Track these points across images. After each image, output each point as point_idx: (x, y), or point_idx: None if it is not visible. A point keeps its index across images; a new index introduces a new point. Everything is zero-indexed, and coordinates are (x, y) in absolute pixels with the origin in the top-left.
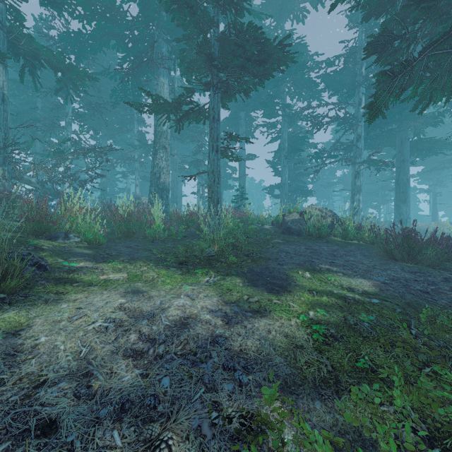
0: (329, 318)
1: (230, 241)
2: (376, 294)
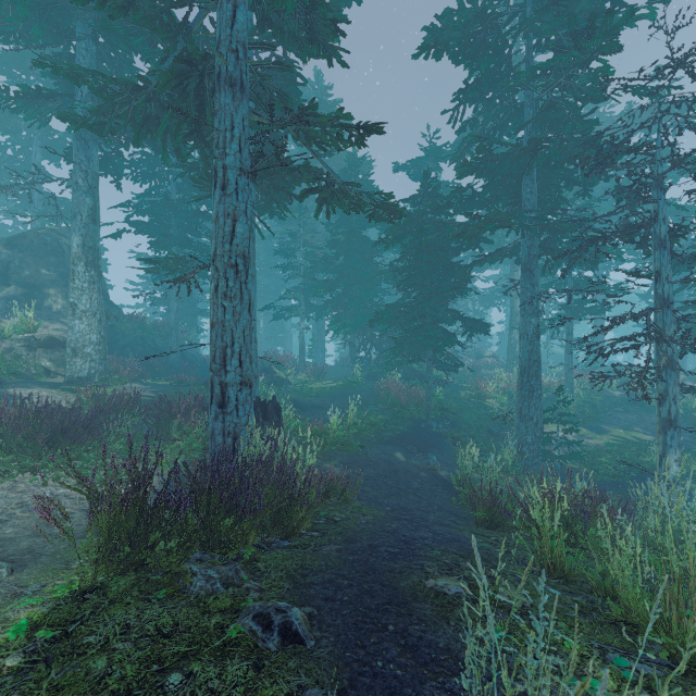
0: (616, 442)
1: (580, 410)
2: (650, 440)
